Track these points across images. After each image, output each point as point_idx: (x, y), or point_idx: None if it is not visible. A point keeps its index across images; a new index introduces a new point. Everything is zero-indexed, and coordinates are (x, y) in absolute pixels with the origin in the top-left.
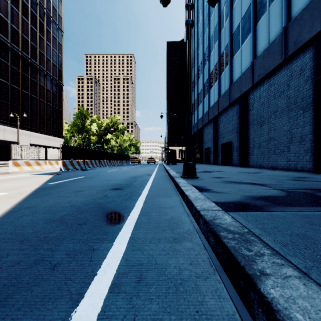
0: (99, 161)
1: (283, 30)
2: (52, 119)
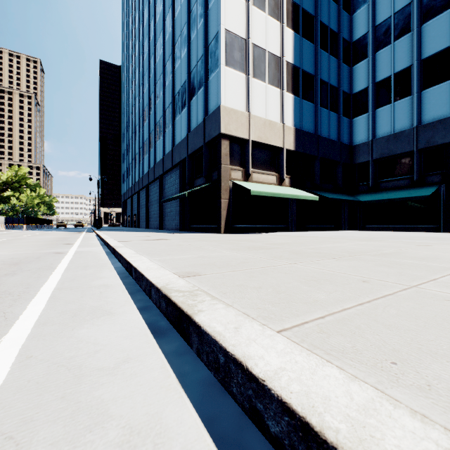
0: (36, 225)
1: (142, 176)
2: None
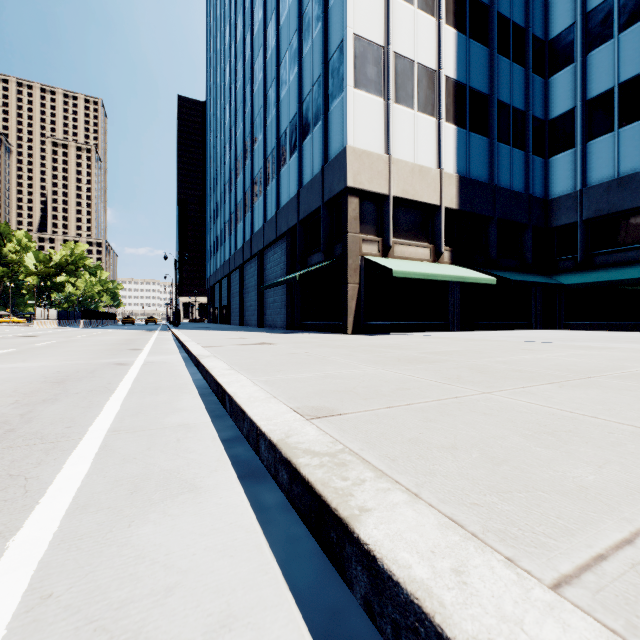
0: (96, 321)
1: (234, 253)
2: None
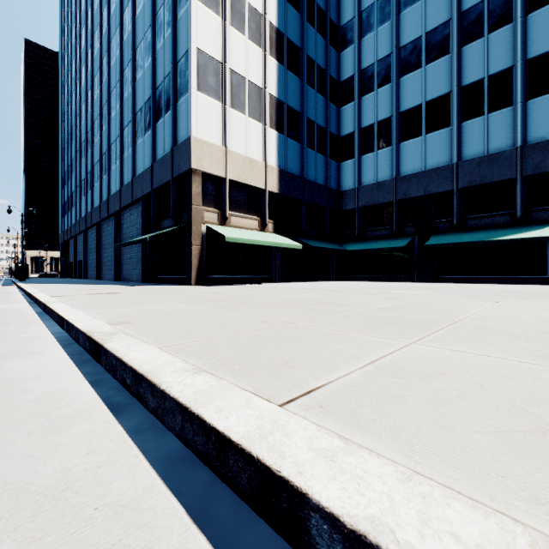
0: None
1: (91, 211)
2: None
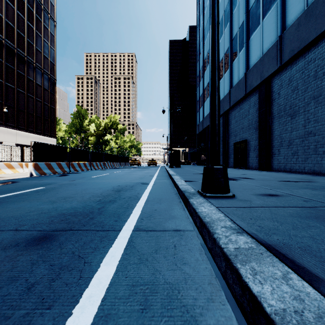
0: (90, 163)
1: None
2: (43, 117)
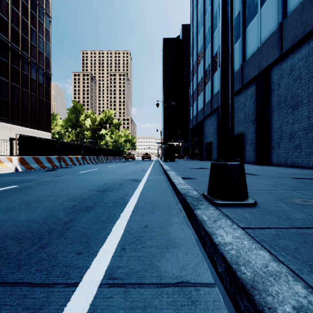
0: (83, 158)
1: None
2: (38, 111)
